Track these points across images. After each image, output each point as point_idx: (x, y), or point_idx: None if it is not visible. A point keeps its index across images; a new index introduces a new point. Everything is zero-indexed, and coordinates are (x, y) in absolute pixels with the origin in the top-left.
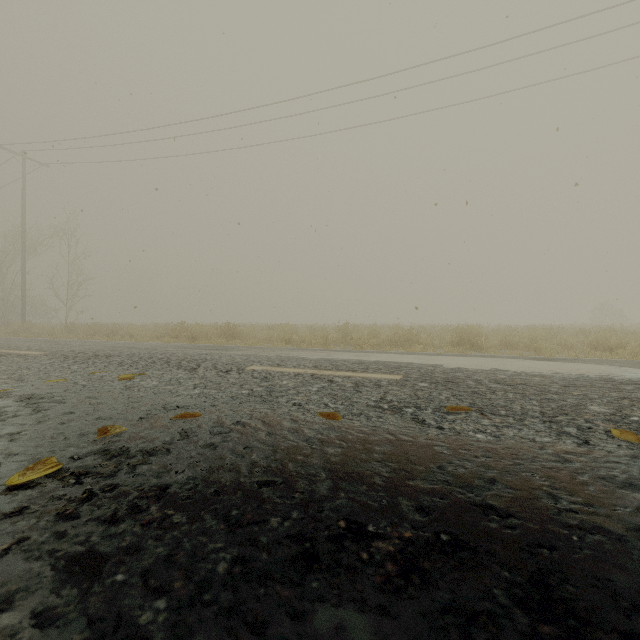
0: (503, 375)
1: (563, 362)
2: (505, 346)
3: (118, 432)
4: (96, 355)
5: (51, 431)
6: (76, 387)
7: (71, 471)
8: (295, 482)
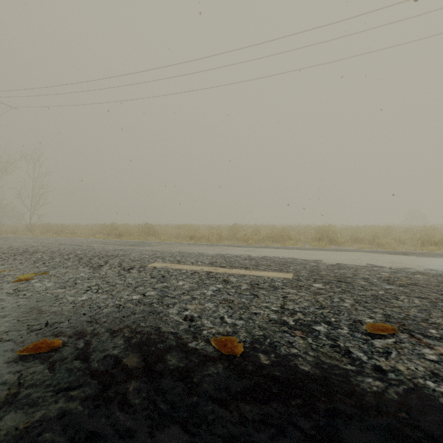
0: (384, 272)
1: (418, 256)
2: (353, 241)
3: None
4: (24, 251)
5: None
6: None
7: None
8: None
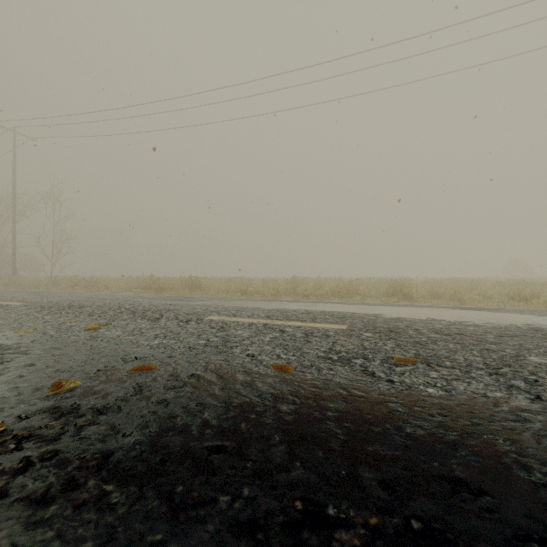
0: (439, 325)
1: (489, 312)
2: (433, 296)
3: (71, 387)
4: (70, 305)
5: (7, 385)
6: (44, 337)
7: (14, 433)
8: (247, 447)
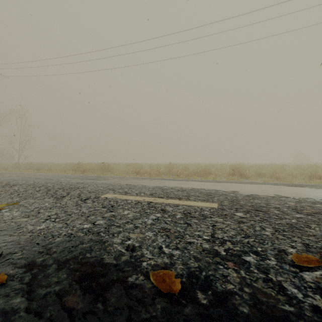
0: (291, 202)
1: (311, 188)
2: (258, 175)
3: None
4: (6, 184)
5: None
6: None
7: None
8: None
